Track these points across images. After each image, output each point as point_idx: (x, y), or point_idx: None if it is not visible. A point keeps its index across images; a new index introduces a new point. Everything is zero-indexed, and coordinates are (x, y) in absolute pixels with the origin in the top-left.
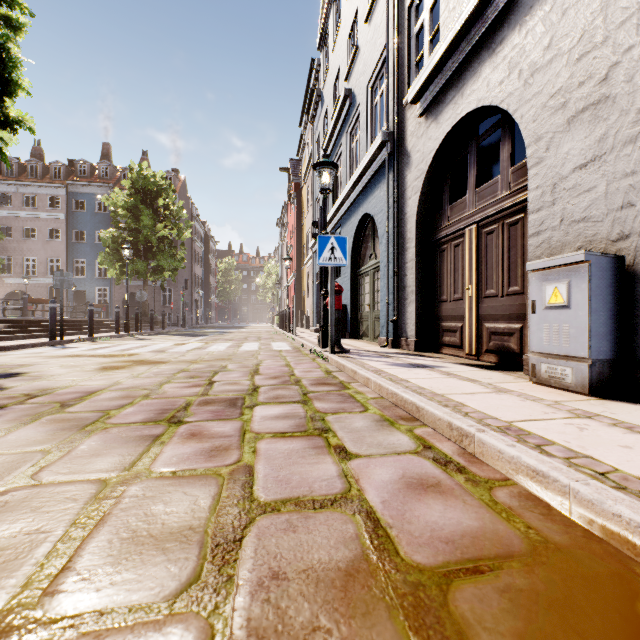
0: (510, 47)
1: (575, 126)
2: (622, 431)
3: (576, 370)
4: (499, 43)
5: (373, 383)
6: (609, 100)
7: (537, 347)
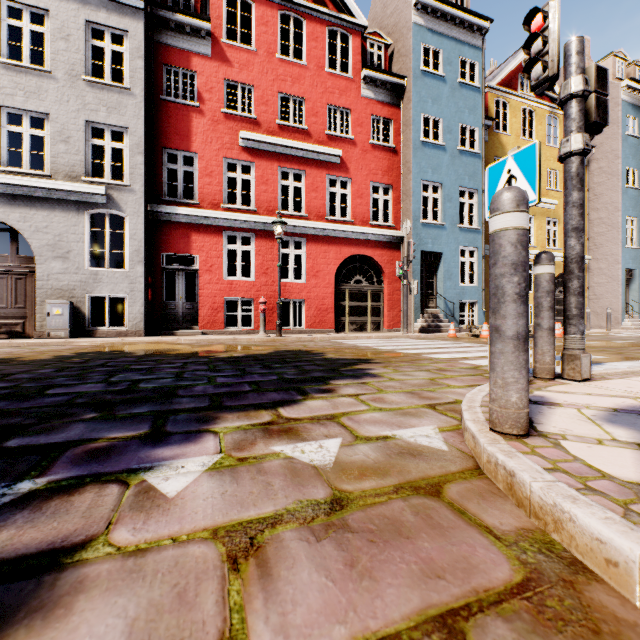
0: (26, 212)
1: (58, 260)
2: (89, 339)
3: (66, 332)
4: (18, 204)
5: (1, 344)
6: (70, 259)
7: (51, 327)
